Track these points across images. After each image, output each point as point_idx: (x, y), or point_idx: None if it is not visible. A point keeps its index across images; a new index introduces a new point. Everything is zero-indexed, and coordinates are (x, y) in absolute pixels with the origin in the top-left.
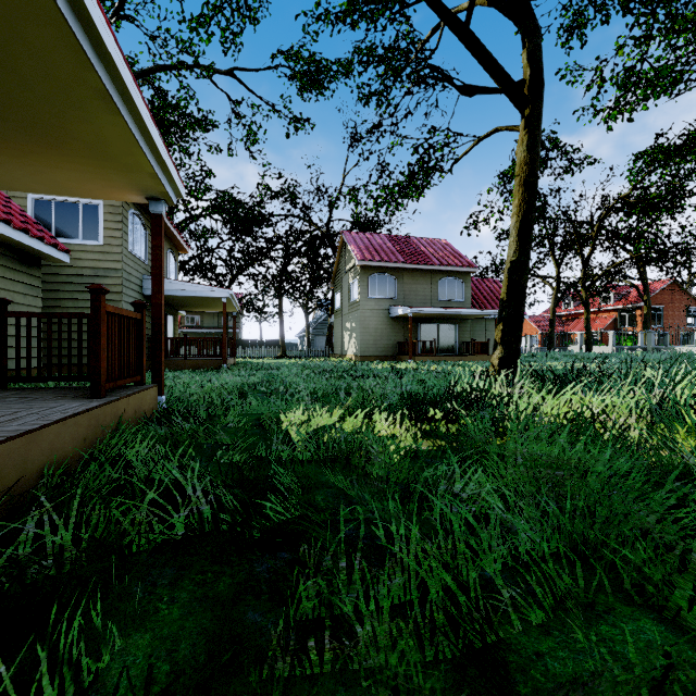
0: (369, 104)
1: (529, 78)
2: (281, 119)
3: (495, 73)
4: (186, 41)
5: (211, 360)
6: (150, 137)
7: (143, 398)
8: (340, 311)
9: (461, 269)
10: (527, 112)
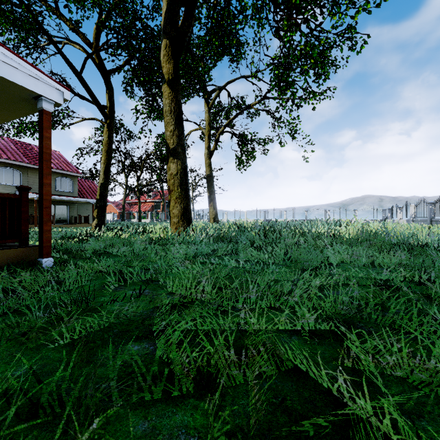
0: None
1: (109, 107)
2: None
3: (94, 100)
4: None
5: None
6: None
7: None
8: None
9: (72, 173)
10: (108, 122)
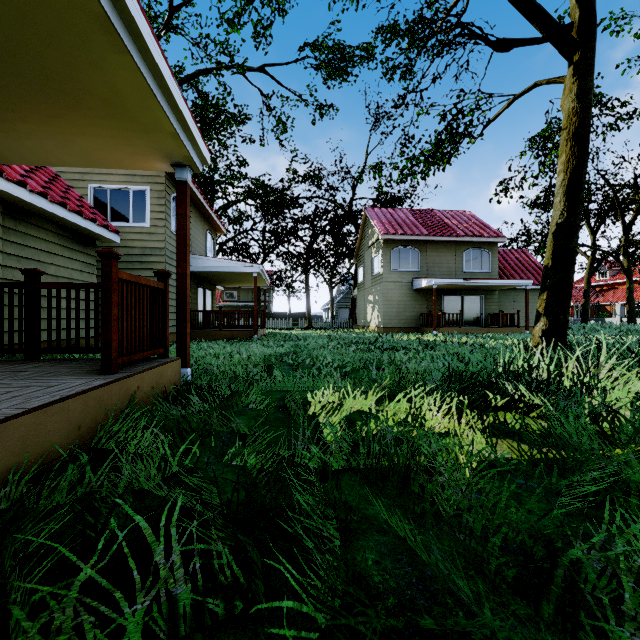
0: (393, 78)
1: (578, 20)
2: (307, 107)
3: (537, 19)
4: (223, 43)
5: (243, 331)
6: (166, 86)
7: (162, 373)
8: (363, 284)
9: (487, 239)
10: (577, 57)
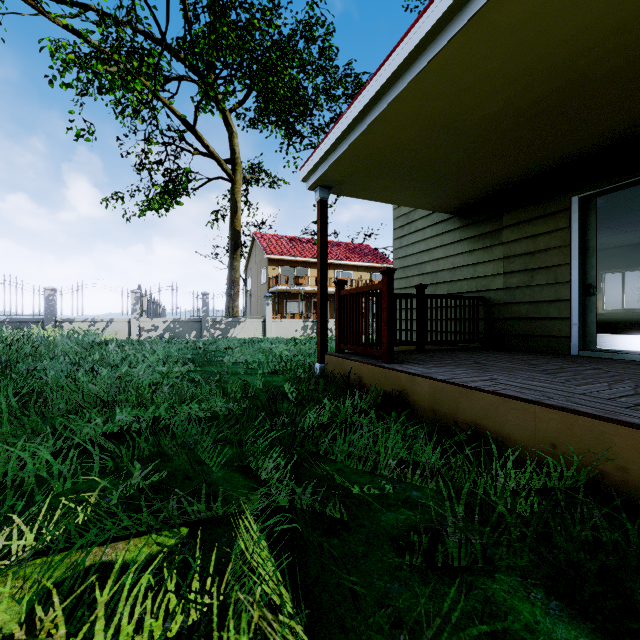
0: None
1: None
2: None
3: None
4: None
5: None
6: None
7: None
8: None
9: None
10: None
